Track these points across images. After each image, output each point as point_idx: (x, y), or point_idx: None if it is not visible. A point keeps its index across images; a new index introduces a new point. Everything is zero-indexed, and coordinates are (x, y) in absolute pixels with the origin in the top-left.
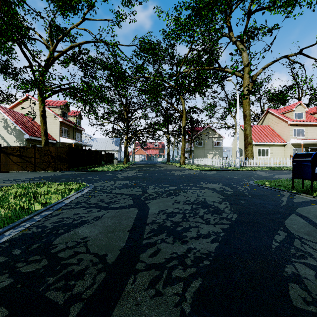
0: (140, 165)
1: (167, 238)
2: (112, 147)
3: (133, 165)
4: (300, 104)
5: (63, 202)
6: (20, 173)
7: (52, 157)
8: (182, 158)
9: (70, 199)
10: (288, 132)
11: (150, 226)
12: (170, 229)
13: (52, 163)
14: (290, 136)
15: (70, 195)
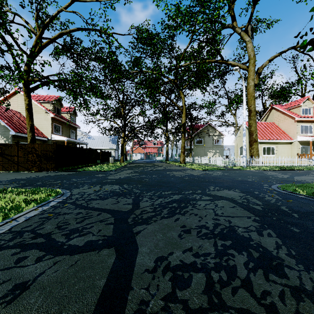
0: (137, 164)
1: None
2: (109, 146)
3: (130, 164)
4: (308, 99)
5: None
6: None
7: (38, 156)
8: (181, 156)
9: (15, 222)
10: (294, 129)
11: None
12: None
13: (37, 162)
14: (297, 134)
15: (20, 214)
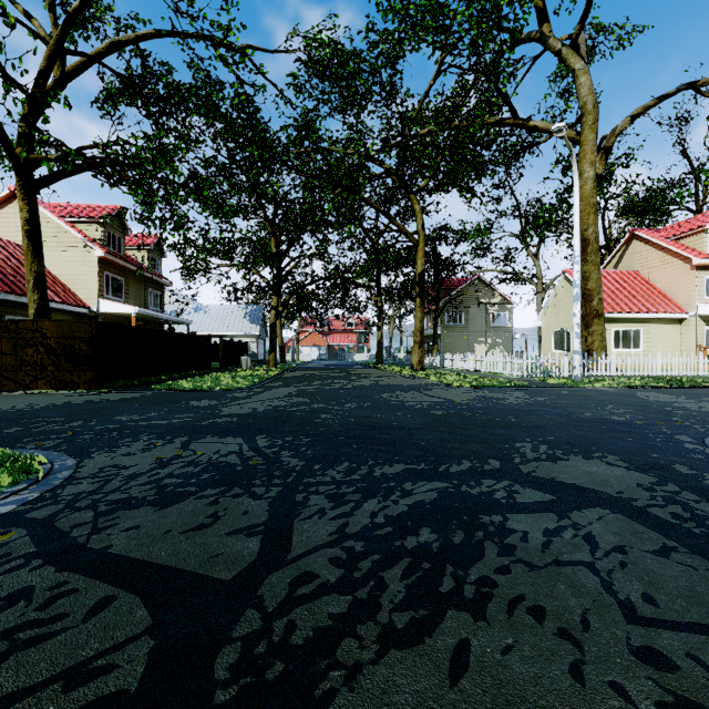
0: (309, 372)
1: None
2: (244, 328)
3: (292, 371)
4: None
5: None
6: None
7: (50, 351)
8: (415, 353)
9: None
10: (690, 288)
11: None
12: None
13: (48, 367)
14: (697, 298)
15: None
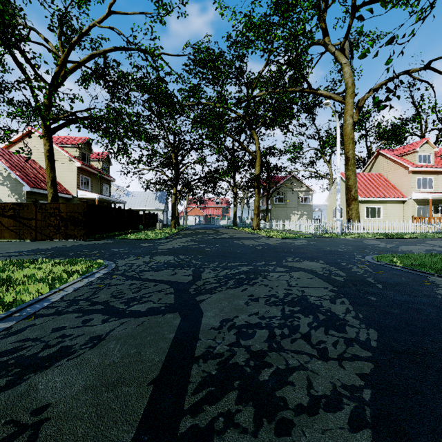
0: (194, 231)
1: (239, 412)
2: (155, 205)
3: (184, 230)
4: (426, 142)
5: (46, 300)
6: (12, 242)
7: (62, 219)
8: (254, 220)
9: (64, 292)
10: (408, 183)
11: (201, 366)
12: (245, 376)
13: (62, 227)
14: (412, 189)
15: (66, 285)
